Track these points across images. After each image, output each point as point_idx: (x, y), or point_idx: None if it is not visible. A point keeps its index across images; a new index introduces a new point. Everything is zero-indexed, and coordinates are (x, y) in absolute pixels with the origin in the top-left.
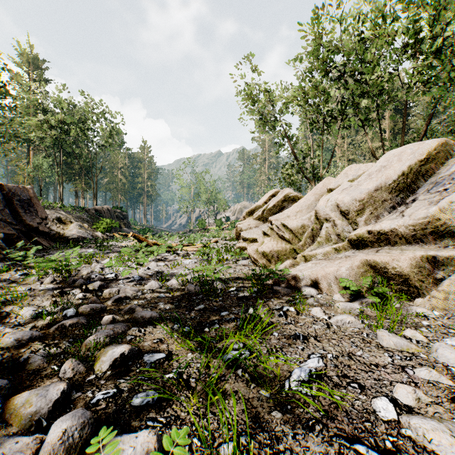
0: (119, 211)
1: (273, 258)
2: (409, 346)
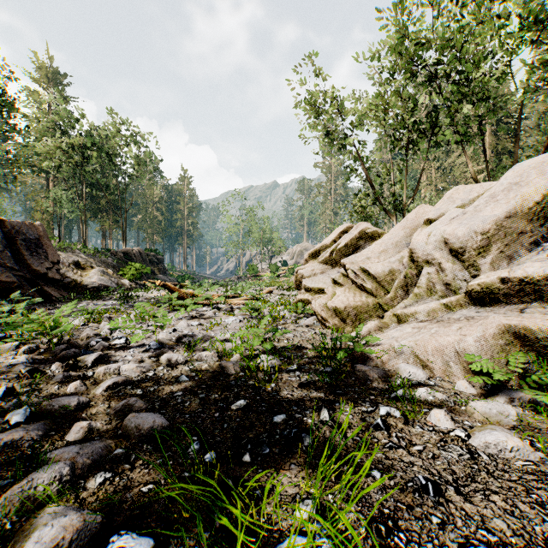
0: (153, 254)
1: (349, 317)
2: None
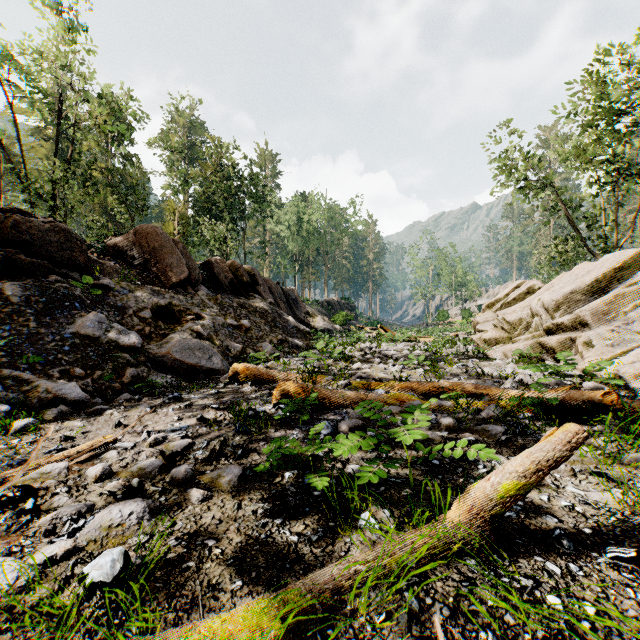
0: (347, 302)
1: (491, 343)
2: (515, 367)
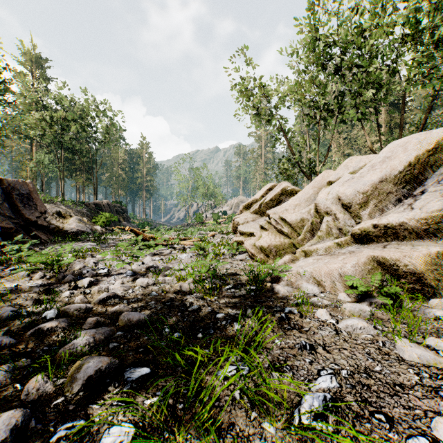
0: (119, 205)
1: (271, 253)
2: (436, 360)
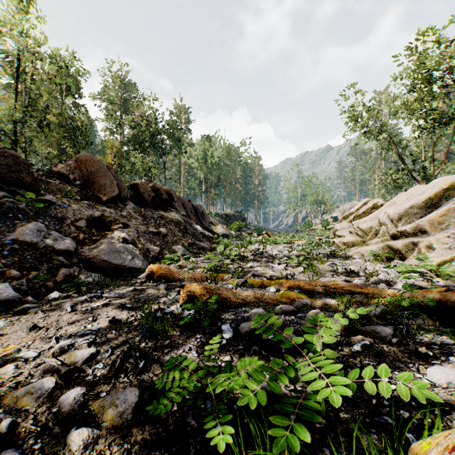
0: (240, 215)
1: (349, 245)
2: (372, 265)
